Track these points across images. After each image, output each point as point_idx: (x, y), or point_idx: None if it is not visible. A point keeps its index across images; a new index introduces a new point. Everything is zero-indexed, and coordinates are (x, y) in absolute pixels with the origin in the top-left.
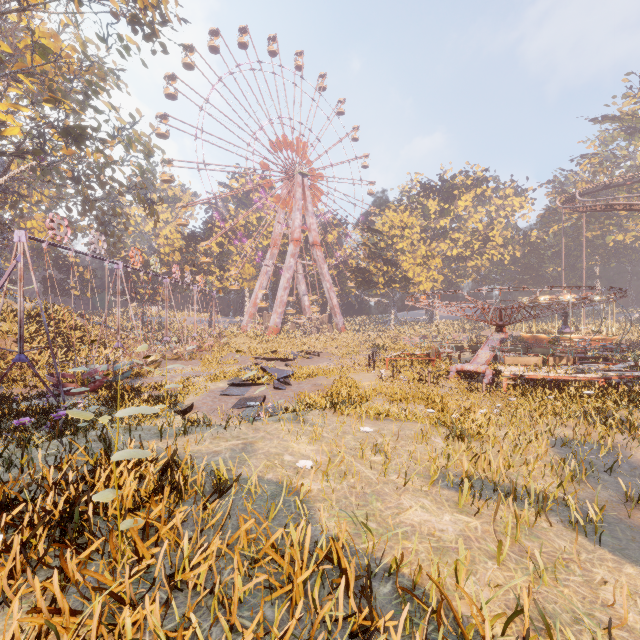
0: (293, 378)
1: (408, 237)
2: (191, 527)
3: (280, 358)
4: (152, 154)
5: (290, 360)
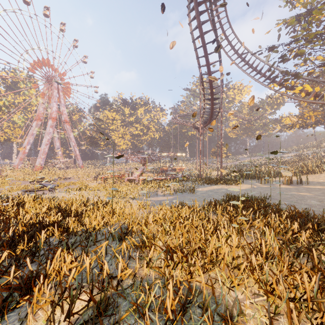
0: (58, 187)
1: (115, 124)
2: None
3: (48, 181)
4: None
5: (54, 181)
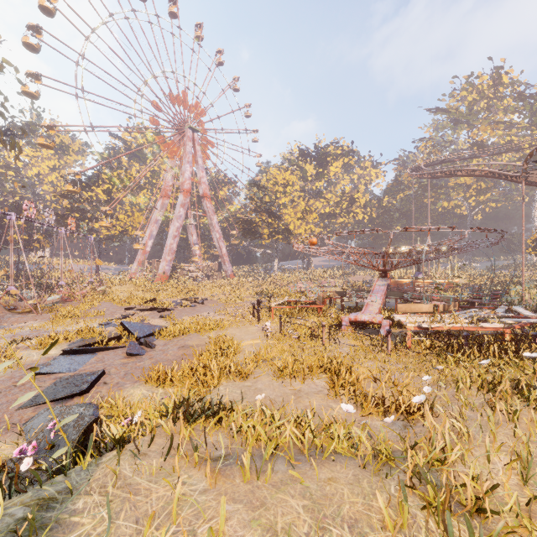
0: (160, 336)
1: (290, 193)
2: None
3: (158, 308)
4: (1, 70)
5: (169, 310)
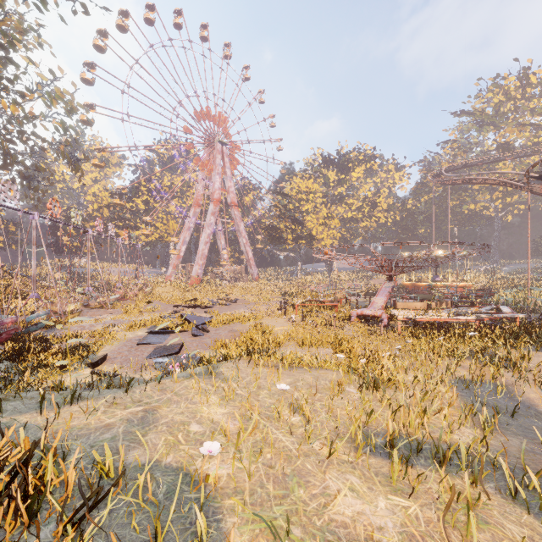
0: (211, 324)
1: (312, 201)
2: None
3: (200, 305)
4: (75, 112)
5: (209, 307)
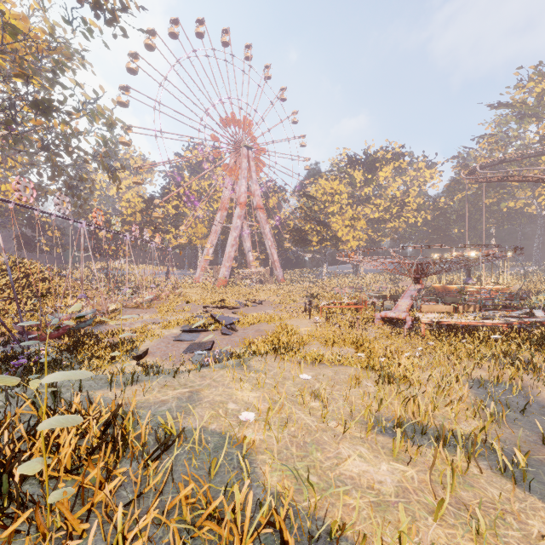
0: (239, 324)
1: (338, 202)
2: (131, 487)
3: (228, 306)
4: (114, 126)
5: (236, 308)
